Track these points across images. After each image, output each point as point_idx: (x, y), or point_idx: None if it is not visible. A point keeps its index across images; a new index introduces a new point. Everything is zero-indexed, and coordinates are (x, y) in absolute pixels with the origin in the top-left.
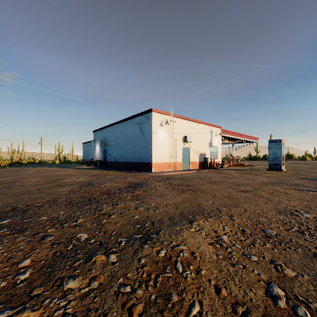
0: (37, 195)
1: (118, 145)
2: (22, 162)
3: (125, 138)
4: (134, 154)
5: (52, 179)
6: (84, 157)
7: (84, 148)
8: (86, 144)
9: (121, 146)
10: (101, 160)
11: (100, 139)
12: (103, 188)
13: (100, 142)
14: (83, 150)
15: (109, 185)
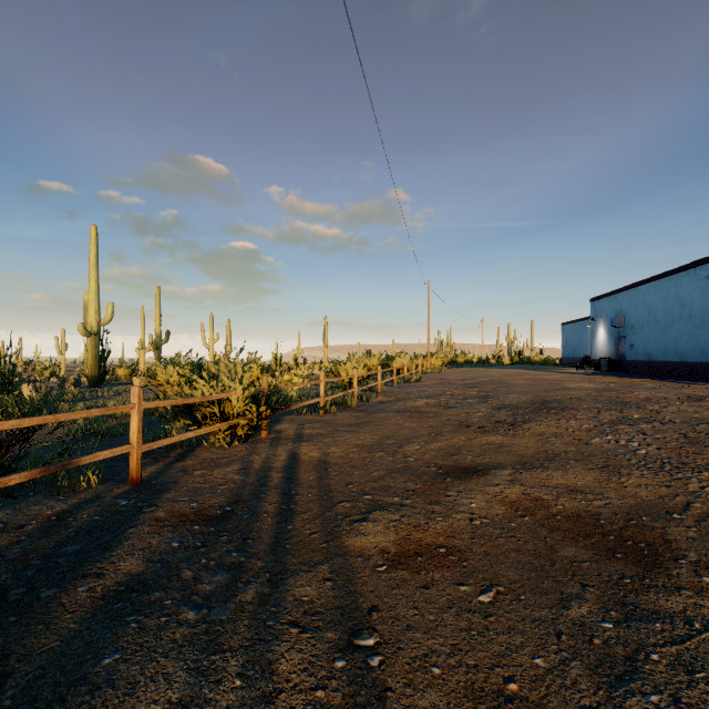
0: (552, 394)
1: (655, 327)
2: (457, 360)
3: (676, 312)
4: (702, 346)
5: (543, 383)
6: (565, 353)
7: (566, 333)
8: (571, 326)
9: (664, 329)
10: (611, 358)
11: (607, 315)
12: (637, 396)
13: (607, 322)
14: (564, 338)
15: (646, 394)
